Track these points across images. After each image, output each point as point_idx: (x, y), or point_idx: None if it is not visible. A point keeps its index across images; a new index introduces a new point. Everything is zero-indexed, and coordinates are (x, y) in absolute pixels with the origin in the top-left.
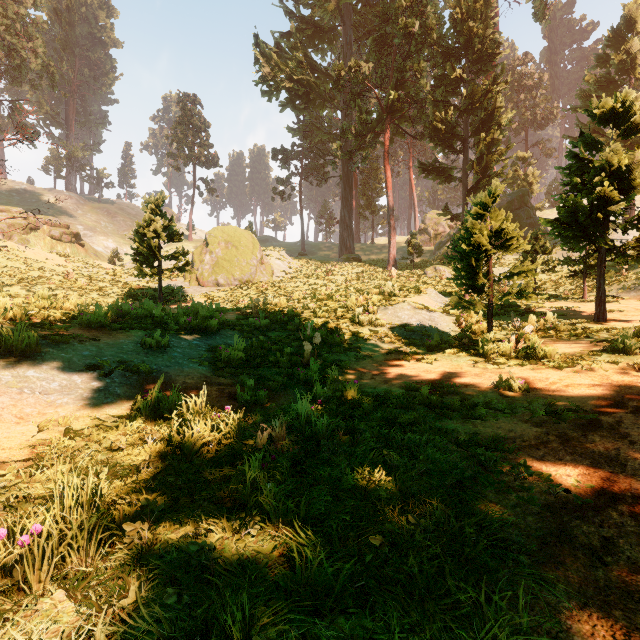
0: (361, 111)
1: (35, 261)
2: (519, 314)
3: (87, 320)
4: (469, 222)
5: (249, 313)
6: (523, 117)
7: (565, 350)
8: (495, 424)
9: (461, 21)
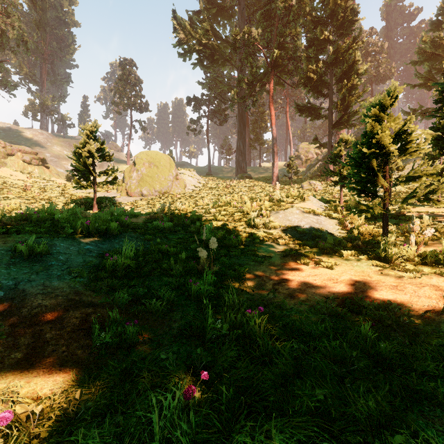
0: (252, 66)
1: (1, 177)
2: (393, 218)
3: None
4: (368, 124)
5: (157, 217)
6: (370, 74)
7: None
8: None
9: None
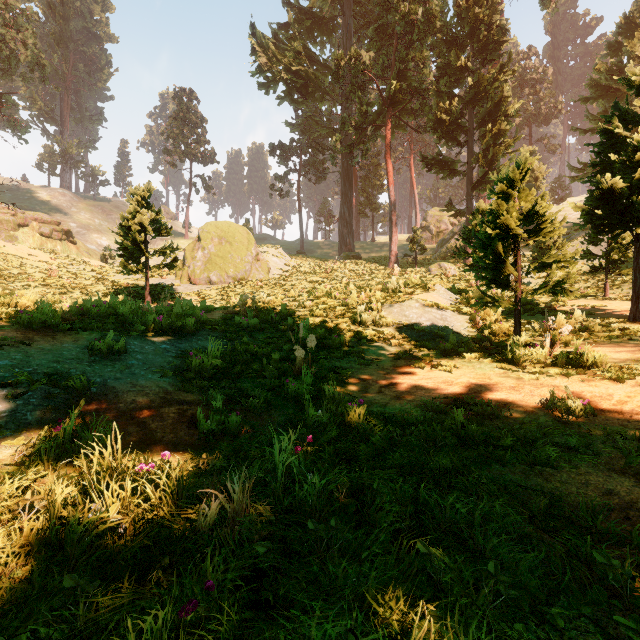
0: (361, 103)
1: (16, 257)
2: (540, 313)
3: (27, 319)
4: (494, 202)
5: (237, 312)
6: (527, 112)
7: (612, 355)
8: (577, 476)
9: (466, 7)
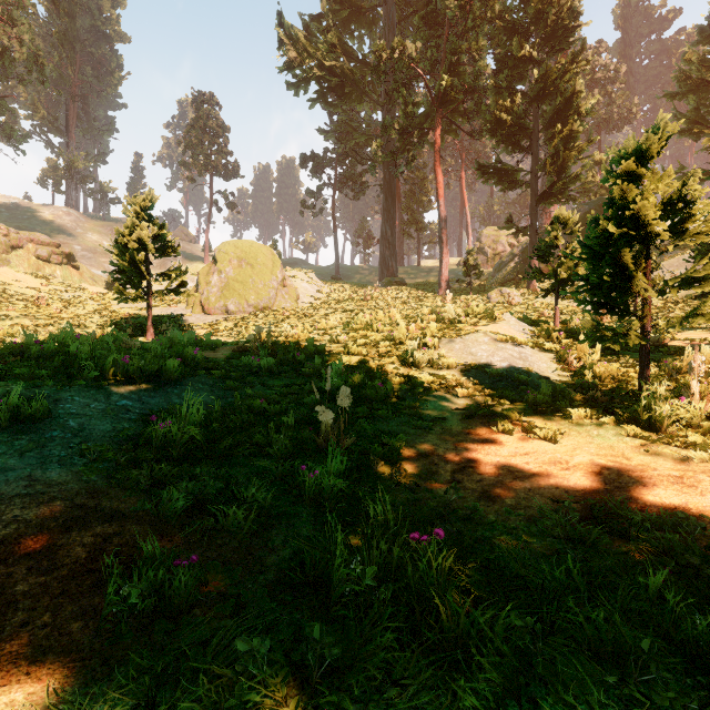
0: (406, 103)
1: None
2: None
3: None
4: (618, 186)
5: (249, 348)
6: (597, 116)
7: None
8: None
9: None
